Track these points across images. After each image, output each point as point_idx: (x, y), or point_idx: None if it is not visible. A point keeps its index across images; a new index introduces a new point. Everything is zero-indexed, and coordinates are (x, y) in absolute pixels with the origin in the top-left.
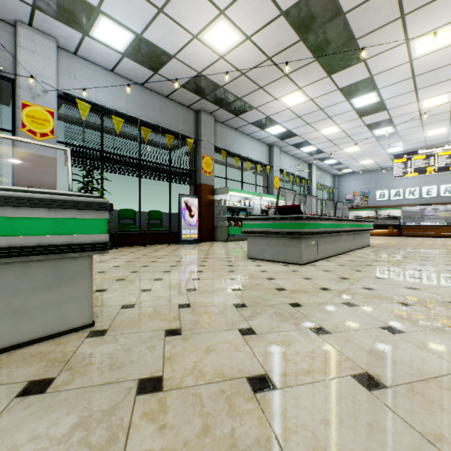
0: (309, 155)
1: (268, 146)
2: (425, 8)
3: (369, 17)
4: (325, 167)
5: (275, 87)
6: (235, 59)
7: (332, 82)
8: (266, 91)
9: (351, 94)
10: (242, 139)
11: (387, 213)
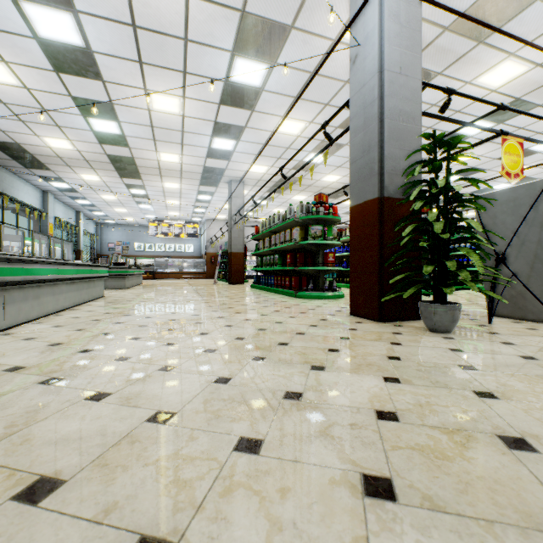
0: (82, 205)
1: (42, 191)
2: (169, 177)
3: (148, 171)
4: (92, 216)
5: (80, 169)
6: (60, 151)
7: (122, 180)
8: (72, 168)
9: (131, 187)
10: (19, 183)
11: (144, 261)
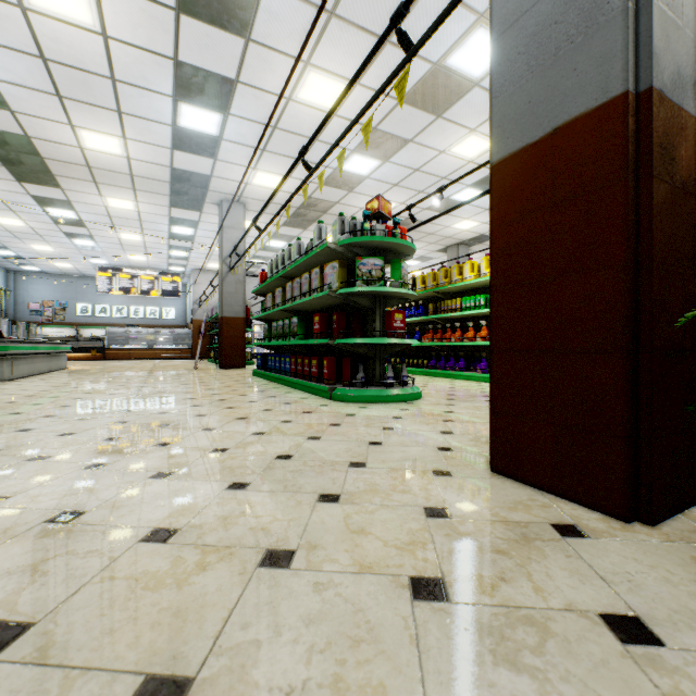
0: None
1: None
2: (112, 187)
3: (68, 170)
4: None
5: None
6: None
7: (22, 187)
8: None
9: (47, 204)
10: None
11: (92, 332)
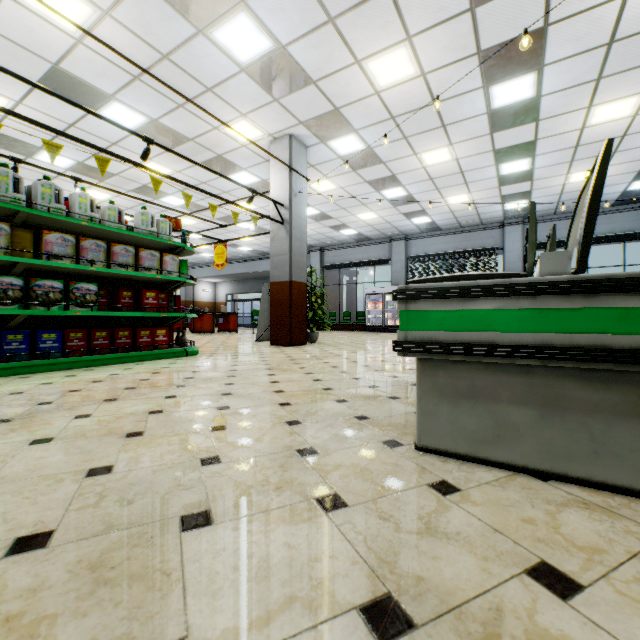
0: None
1: None
2: None
3: None
4: None
5: None
6: None
7: None
8: None
9: None
10: None
11: None
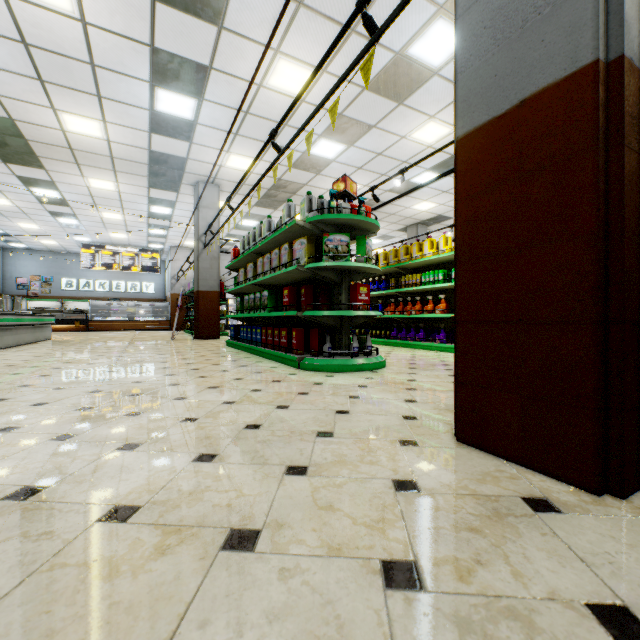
0: None
1: None
2: (94, 168)
3: (51, 152)
4: None
5: None
6: None
7: (8, 167)
8: None
9: (32, 184)
10: None
11: (76, 305)
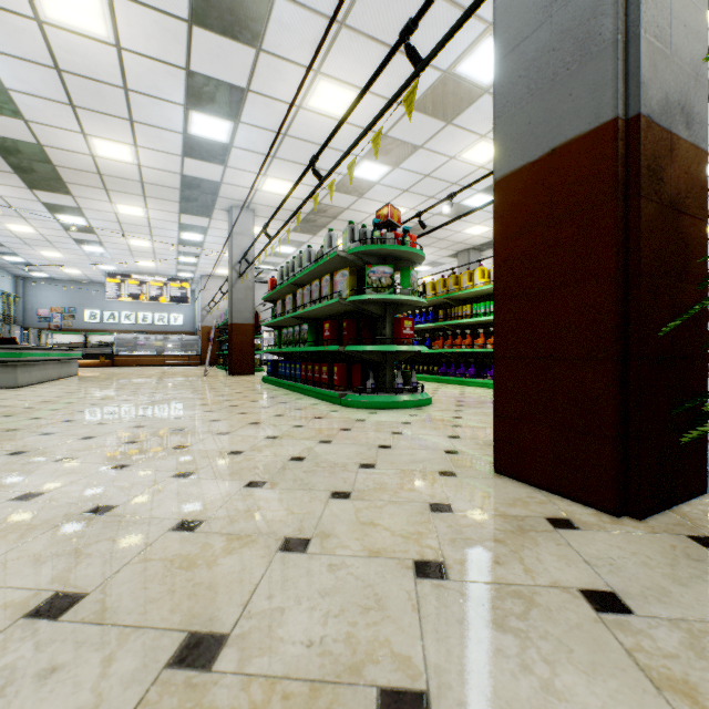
0: None
1: None
2: (123, 194)
3: (79, 177)
4: (4, 263)
5: None
6: None
7: (34, 194)
8: None
9: (57, 211)
10: None
11: (100, 339)
